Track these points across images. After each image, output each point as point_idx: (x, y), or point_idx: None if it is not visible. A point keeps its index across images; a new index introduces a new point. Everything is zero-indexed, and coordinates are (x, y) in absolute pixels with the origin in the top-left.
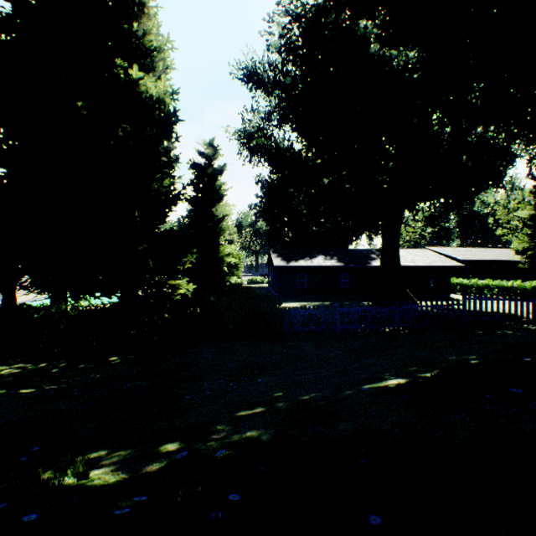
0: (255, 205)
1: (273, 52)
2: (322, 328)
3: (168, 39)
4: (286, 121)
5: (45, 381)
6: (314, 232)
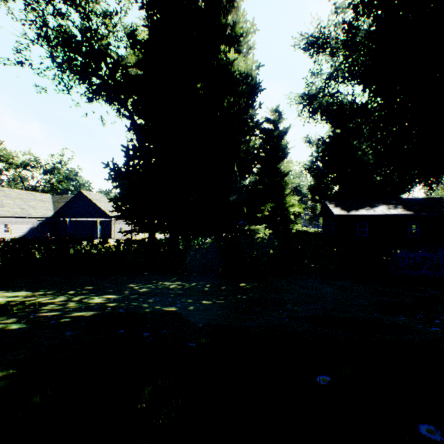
0: (315, 160)
1: (339, 13)
2: (441, 273)
3: (253, 24)
4: (355, 75)
5: (208, 296)
6: (380, 181)
